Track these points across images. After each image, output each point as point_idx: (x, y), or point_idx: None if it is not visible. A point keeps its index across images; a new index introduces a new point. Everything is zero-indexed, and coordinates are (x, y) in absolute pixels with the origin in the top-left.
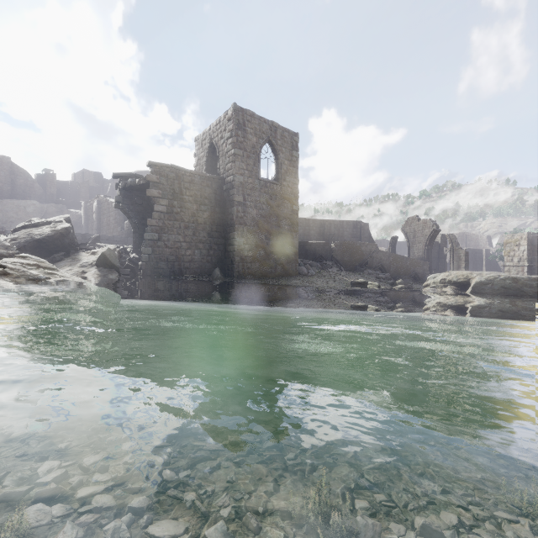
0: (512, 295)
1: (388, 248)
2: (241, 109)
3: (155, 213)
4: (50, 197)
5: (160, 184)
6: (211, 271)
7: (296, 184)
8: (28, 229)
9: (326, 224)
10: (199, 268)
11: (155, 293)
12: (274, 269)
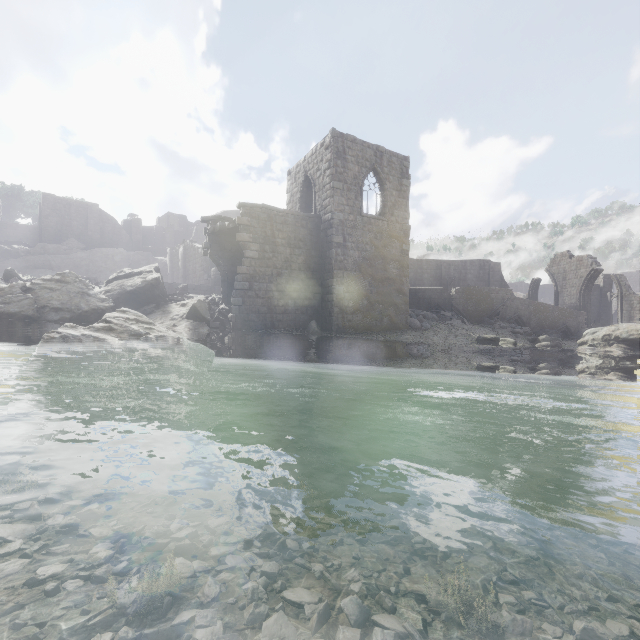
0: None
1: (527, 294)
2: (341, 135)
3: (245, 259)
4: (136, 244)
5: (251, 227)
6: (306, 323)
7: (406, 219)
8: (120, 280)
9: (444, 265)
10: (293, 321)
11: (247, 349)
12: (379, 321)
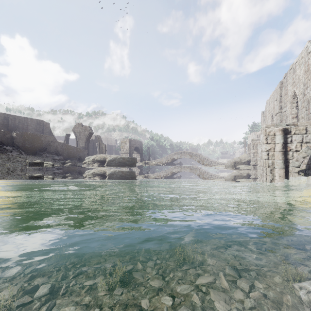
0: (122, 166)
1: (64, 141)
2: None
3: None
4: None
5: None
6: None
7: None
8: None
9: (10, 117)
10: None
11: None
12: None
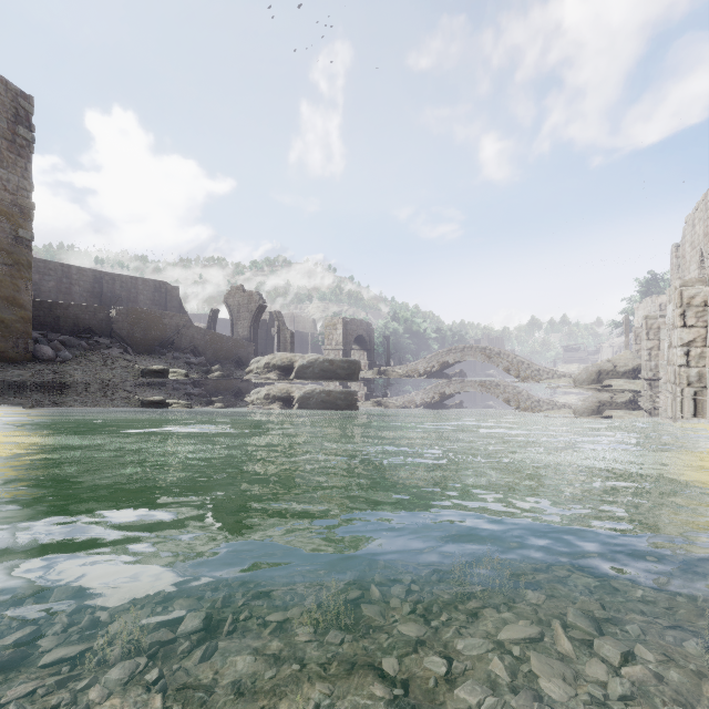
0: (329, 378)
1: (207, 324)
2: None
3: None
4: None
5: None
6: None
7: (27, 190)
8: None
9: (106, 278)
10: None
11: None
12: None
